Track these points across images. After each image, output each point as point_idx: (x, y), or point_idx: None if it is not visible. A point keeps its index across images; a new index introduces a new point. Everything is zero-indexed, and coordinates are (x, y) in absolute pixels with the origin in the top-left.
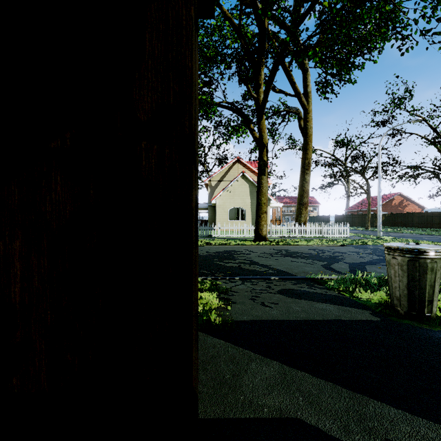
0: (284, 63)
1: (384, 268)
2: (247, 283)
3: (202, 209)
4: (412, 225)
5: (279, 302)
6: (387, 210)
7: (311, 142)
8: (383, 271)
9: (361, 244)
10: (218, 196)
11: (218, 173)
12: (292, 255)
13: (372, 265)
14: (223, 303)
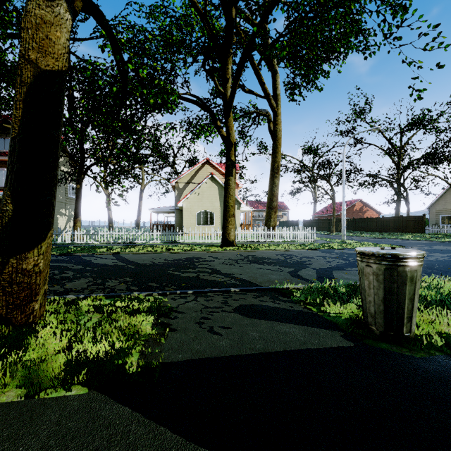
0: (254, 61)
1: (351, 273)
2: (201, 298)
3: (169, 212)
4: (371, 229)
5: (233, 325)
6: (349, 215)
7: (280, 146)
8: (350, 276)
9: (327, 248)
10: (185, 198)
11: (186, 175)
12: (259, 261)
13: (339, 270)
14: (157, 332)
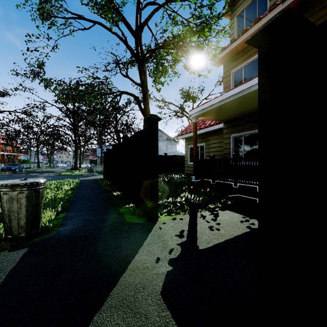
0: None
1: None
2: None
3: None
4: None
5: None
6: None
7: None
8: None
9: None
10: None
11: None
12: None
13: None
14: None
